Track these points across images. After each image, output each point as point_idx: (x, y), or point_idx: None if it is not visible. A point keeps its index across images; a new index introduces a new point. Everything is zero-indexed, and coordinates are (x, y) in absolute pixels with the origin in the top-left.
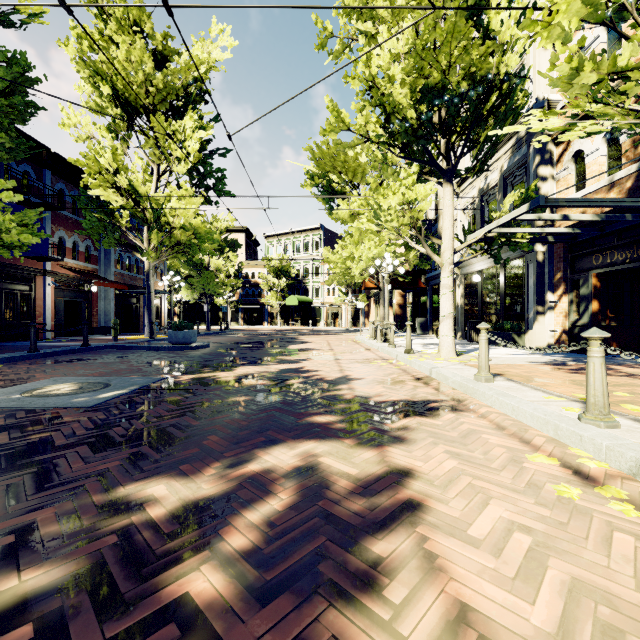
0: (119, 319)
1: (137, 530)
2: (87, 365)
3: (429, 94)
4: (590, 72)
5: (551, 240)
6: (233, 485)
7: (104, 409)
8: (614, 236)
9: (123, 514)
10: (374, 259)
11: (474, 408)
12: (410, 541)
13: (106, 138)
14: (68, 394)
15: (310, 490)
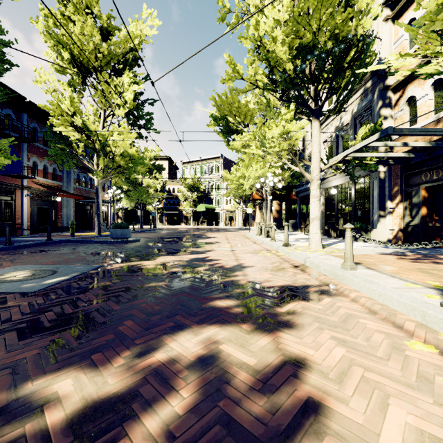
0: (77, 221)
1: None
2: (46, 255)
3: (303, 51)
4: None
5: (391, 162)
6: (138, 379)
7: (45, 294)
8: (438, 159)
9: (19, 420)
10: (259, 178)
11: (345, 293)
12: None
13: (67, 91)
14: (20, 280)
15: (211, 385)
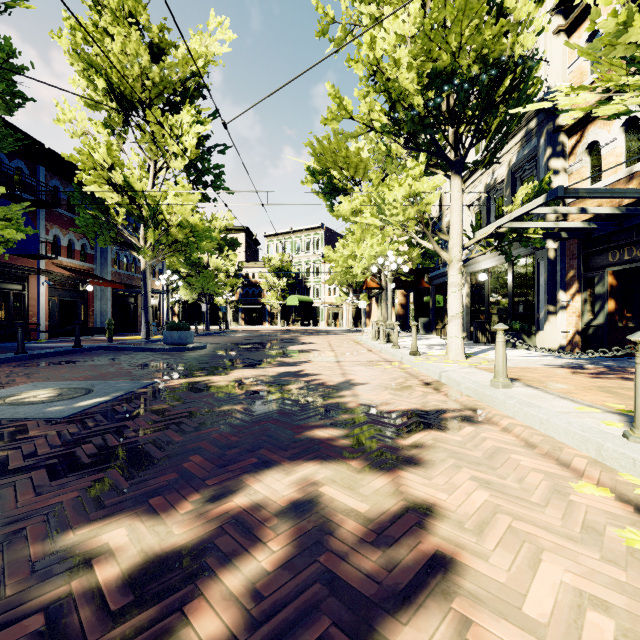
0: (116, 319)
1: (74, 605)
2: (74, 368)
3: (437, 79)
4: None
5: (564, 236)
6: (212, 528)
7: (79, 420)
8: (631, 232)
9: (63, 576)
10: (376, 257)
11: (494, 419)
12: (446, 626)
13: (102, 134)
14: (43, 402)
15: (309, 537)
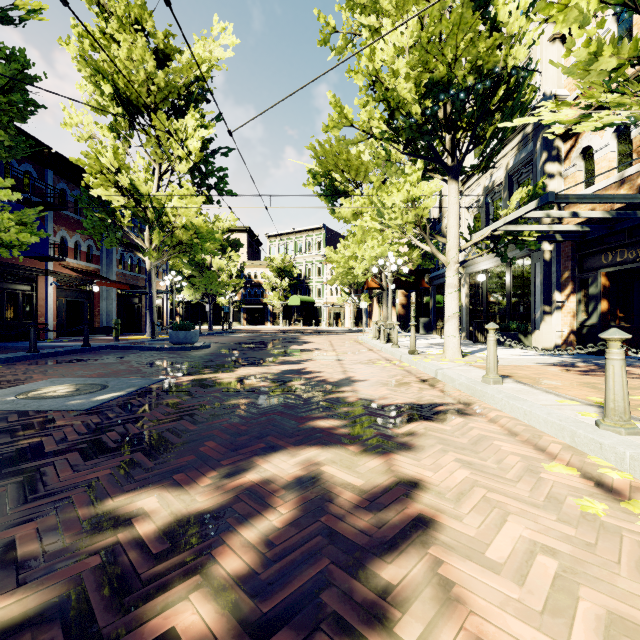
0: (121, 319)
1: (123, 550)
2: (86, 366)
3: (434, 88)
4: (609, 57)
5: (559, 238)
6: (229, 497)
7: (99, 412)
8: (624, 234)
9: (109, 531)
10: (377, 258)
11: (483, 412)
12: (422, 565)
13: (108, 137)
14: (64, 396)
15: (312, 503)
